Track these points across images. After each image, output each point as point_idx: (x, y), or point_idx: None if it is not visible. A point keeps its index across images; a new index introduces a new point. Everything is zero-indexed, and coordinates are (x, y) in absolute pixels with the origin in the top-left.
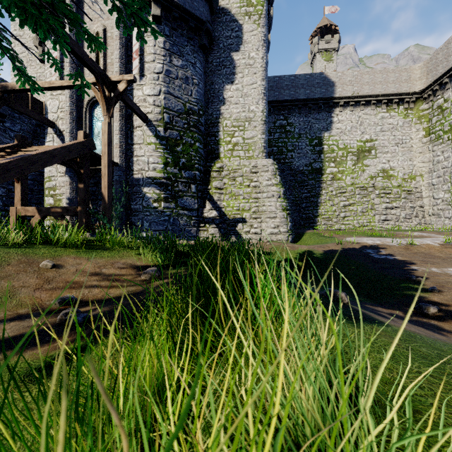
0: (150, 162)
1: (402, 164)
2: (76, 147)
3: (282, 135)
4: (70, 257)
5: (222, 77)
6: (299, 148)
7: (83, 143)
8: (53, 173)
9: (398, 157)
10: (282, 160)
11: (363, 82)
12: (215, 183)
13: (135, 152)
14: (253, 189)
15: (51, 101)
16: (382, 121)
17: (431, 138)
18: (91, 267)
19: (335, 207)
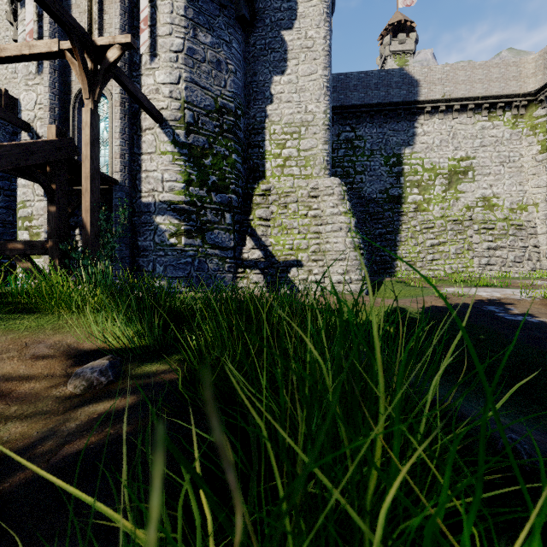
0: (164, 179)
1: (510, 189)
2: (42, 147)
3: (348, 152)
4: None
5: (269, 65)
6: (371, 169)
7: (55, 143)
8: (28, 196)
9: (504, 181)
10: (349, 185)
11: (457, 81)
12: (258, 212)
13: (144, 166)
14: (312, 220)
15: (26, 94)
16: (482, 132)
17: None
18: None
19: (419, 247)
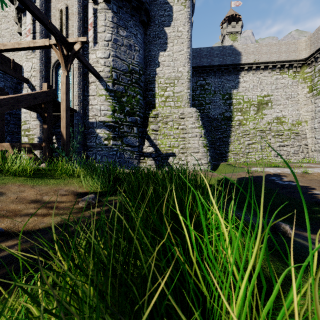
0: (101, 109)
1: (291, 113)
2: (40, 95)
3: (201, 92)
4: (15, 185)
5: (157, 46)
6: (215, 101)
7: (47, 92)
8: (27, 118)
9: (288, 108)
10: (202, 110)
11: (262, 52)
12: (151, 126)
13: (90, 102)
14: (181, 131)
15: (26, 63)
16: (276, 81)
17: (314, 94)
18: (33, 194)
19: (241, 145)
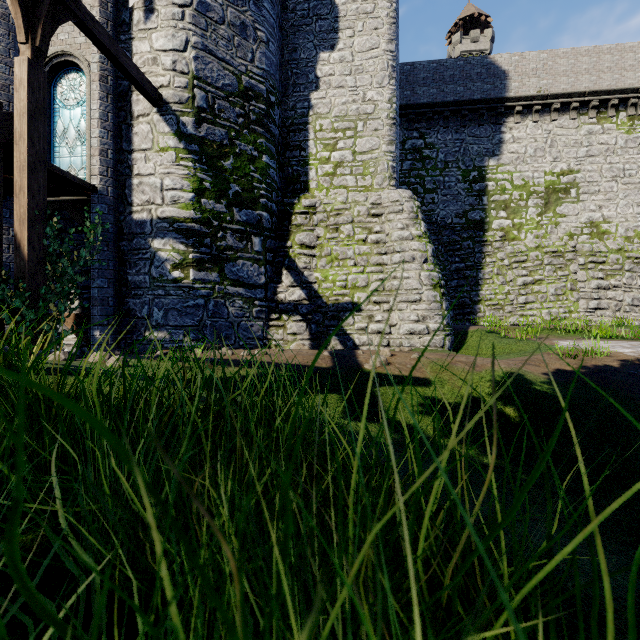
0: (165, 186)
1: (625, 212)
2: None
3: (415, 164)
4: None
5: (314, 37)
6: (446, 186)
7: None
8: None
9: (617, 201)
10: None
11: (557, 72)
12: (299, 237)
13: (137, 168)
14: (373, 247)
15: None
16: (589, 138)
17: None
18: None
19: (508, 286)
